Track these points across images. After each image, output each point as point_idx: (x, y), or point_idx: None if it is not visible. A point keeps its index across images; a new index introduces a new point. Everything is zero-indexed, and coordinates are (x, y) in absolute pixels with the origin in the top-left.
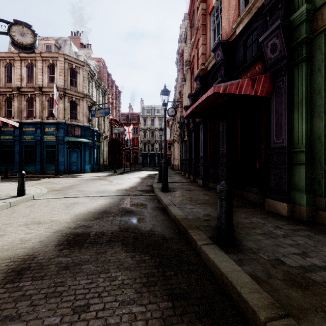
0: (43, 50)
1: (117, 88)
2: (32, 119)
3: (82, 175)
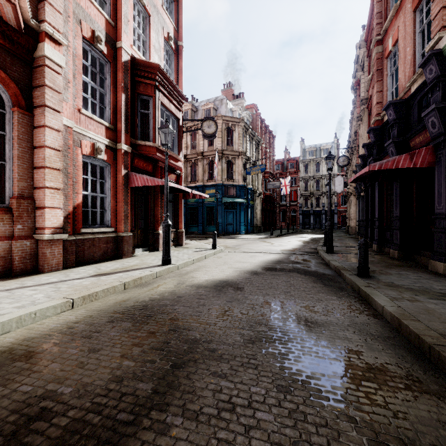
0: (203, 115)
1: (271, 134)
2: (195, 183)
3: (239, 237)
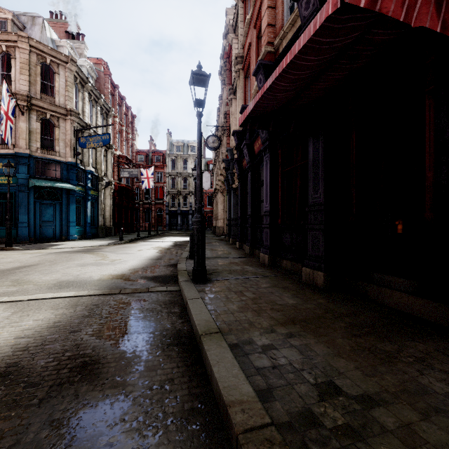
0: None
1: (129, 110)
2: None
3: (59, 246)
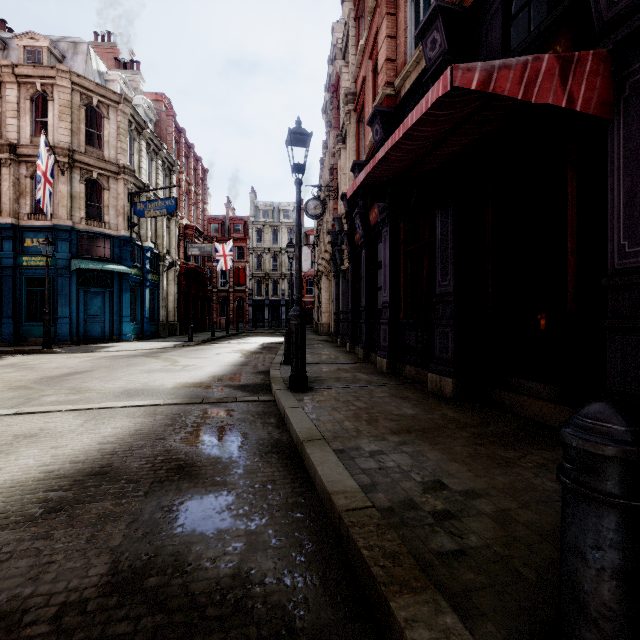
0: (20, 60)
1: (199, 162)
2: None
3: (110, 348)
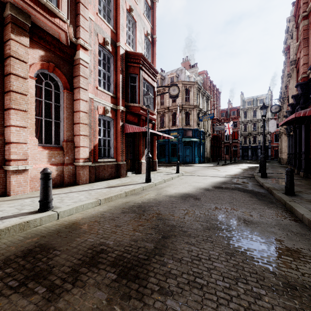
0: (168, 82)
1: (217, 91)
2: (163, 128)
3: (194, 165)
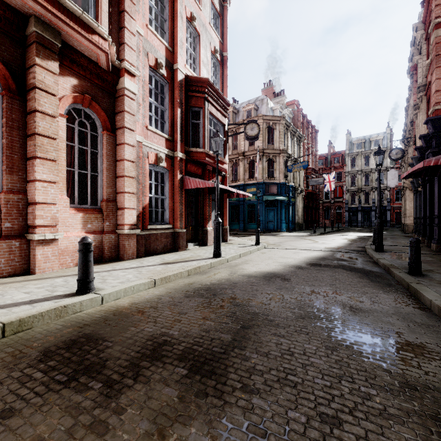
0: (244, 117)
1: (313, 128)
2: (237, 182)
3: (281, 234)
